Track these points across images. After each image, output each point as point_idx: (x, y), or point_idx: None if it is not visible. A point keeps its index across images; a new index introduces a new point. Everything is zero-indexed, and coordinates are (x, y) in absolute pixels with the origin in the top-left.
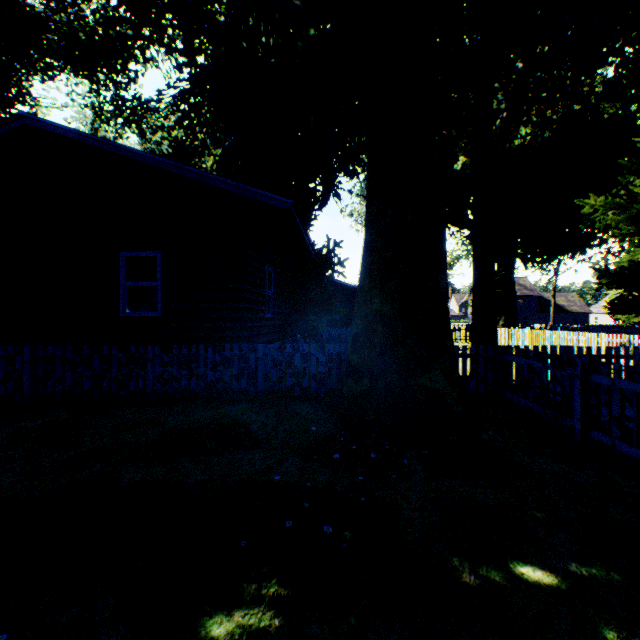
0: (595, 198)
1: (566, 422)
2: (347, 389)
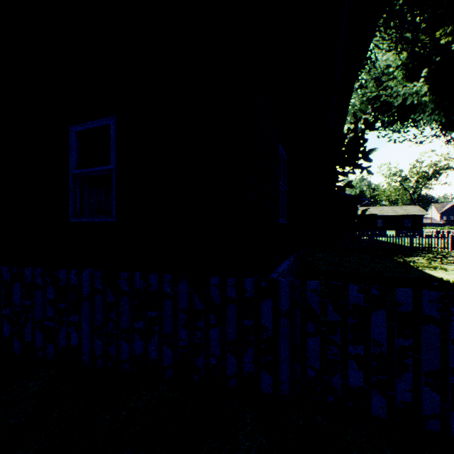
0: None
1: None
2: None
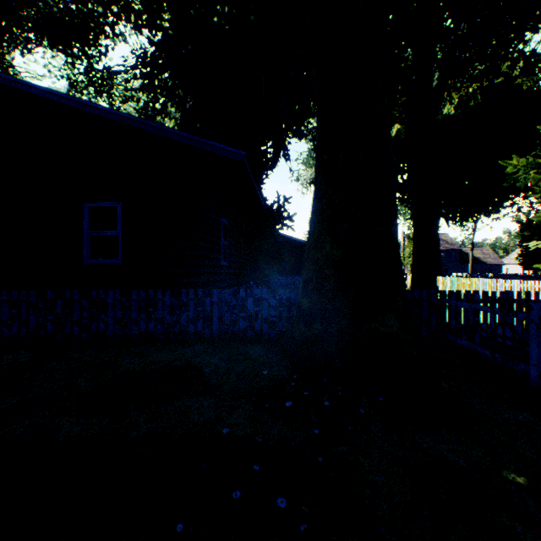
0: (518, 159)
1: (518, 366)
2: (298, 333)
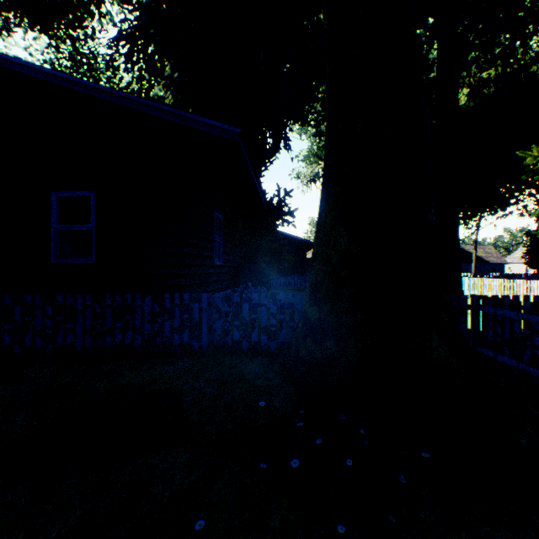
0: (538, 149)
1: None
2: (305, 352)
